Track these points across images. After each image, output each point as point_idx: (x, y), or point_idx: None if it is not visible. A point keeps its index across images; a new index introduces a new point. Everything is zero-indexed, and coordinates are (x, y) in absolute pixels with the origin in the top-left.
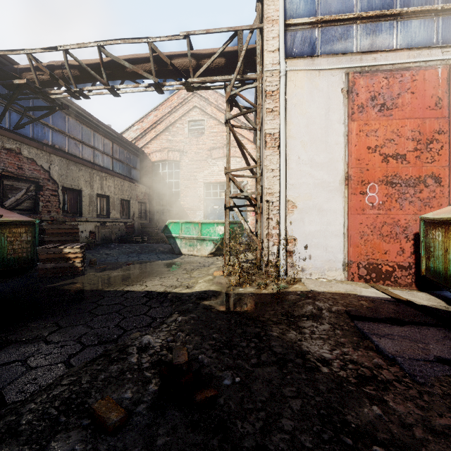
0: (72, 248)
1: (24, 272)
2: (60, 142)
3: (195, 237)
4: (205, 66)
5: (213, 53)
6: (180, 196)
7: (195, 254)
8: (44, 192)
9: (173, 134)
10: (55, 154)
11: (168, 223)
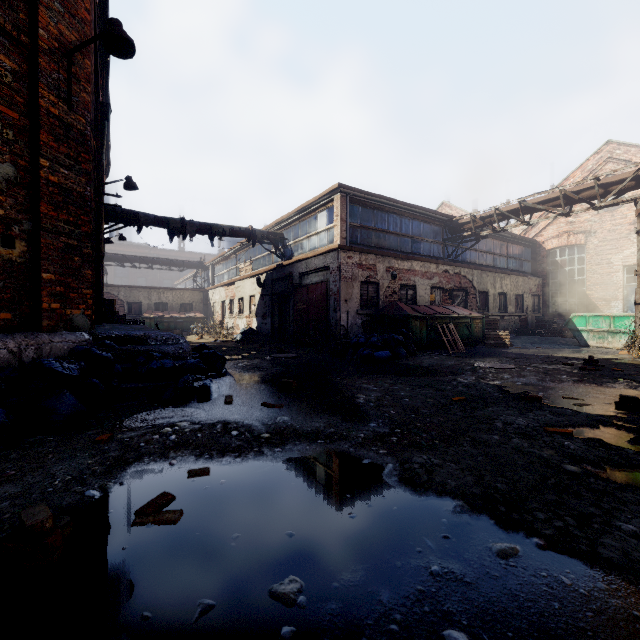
0: (503, 332)
1: (476, 345)
2: (473, 258)
3: (605, 329)
4: (613, 193)
5: (621, 180)
6: (585, 285)
7: (605, 347)
8: (469, 296)
9: (575, 215)
10: (475, 269)
11: (572, 317)
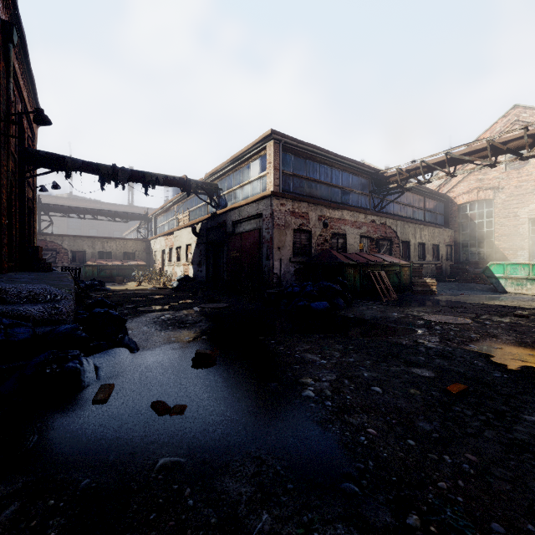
0: (430, 280)
1: (403, 291)
2: (396, 210)
3: (524, 277)
4: None
5: None
6: (494, 236)
7: (524, 293)
8: (393, 246)
9: (484, 173)
10: (398, 220)
11: (489, 265)
